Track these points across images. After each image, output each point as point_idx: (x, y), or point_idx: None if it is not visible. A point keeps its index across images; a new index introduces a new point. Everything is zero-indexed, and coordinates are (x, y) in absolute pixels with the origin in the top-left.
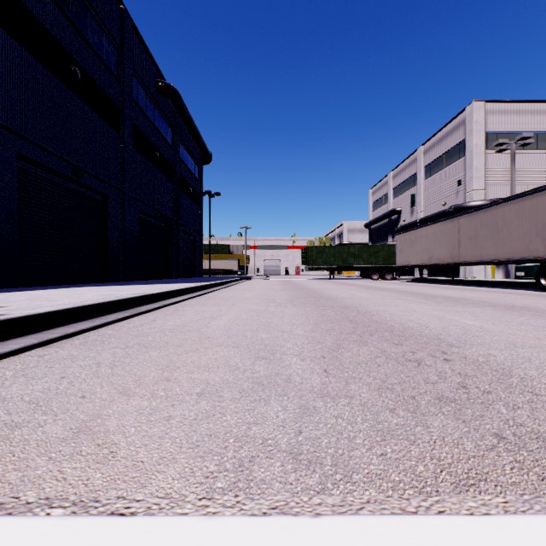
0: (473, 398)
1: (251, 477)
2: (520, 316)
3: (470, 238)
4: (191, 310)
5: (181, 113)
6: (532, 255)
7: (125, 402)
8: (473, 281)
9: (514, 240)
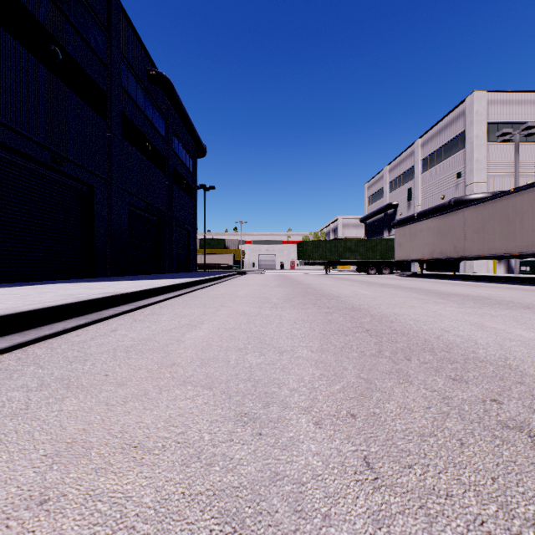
0: None
1: None
2: None
3: (477, 231)
4: (169, 313)
5: (174, 104)
6: None
7: None
8: (477, 277)
9: (528, 232)
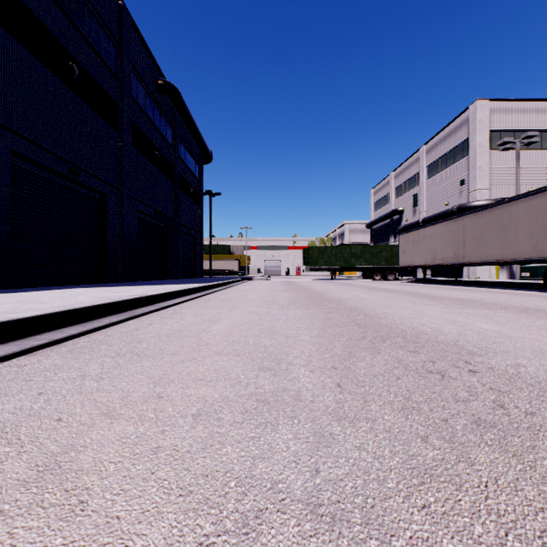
0: (517, 422)
1: (258, 544)
2: (537, 320)
3: (475, 238)
4: (190, 312)
5: (181, 112)
6: (540, 255)
7: (107, 427)
8: (478, 282)
9: (522, 240)
